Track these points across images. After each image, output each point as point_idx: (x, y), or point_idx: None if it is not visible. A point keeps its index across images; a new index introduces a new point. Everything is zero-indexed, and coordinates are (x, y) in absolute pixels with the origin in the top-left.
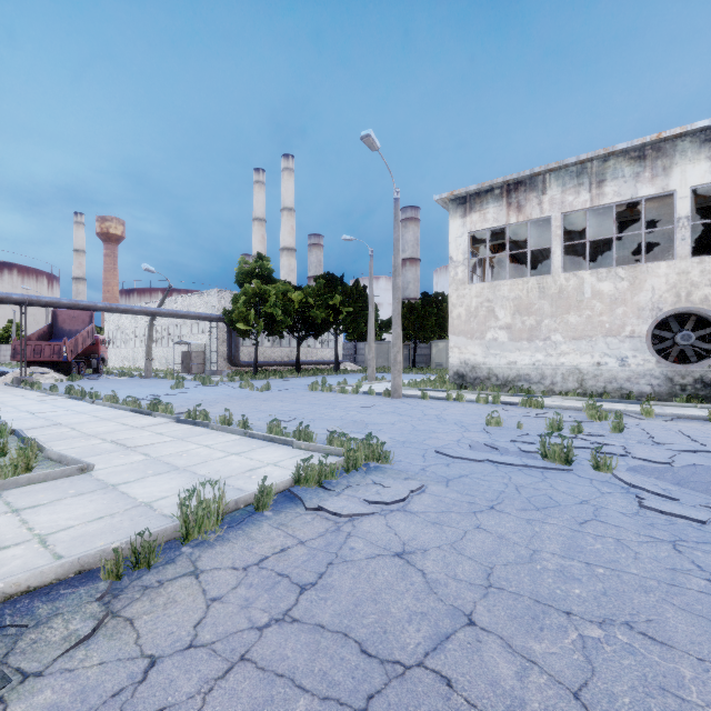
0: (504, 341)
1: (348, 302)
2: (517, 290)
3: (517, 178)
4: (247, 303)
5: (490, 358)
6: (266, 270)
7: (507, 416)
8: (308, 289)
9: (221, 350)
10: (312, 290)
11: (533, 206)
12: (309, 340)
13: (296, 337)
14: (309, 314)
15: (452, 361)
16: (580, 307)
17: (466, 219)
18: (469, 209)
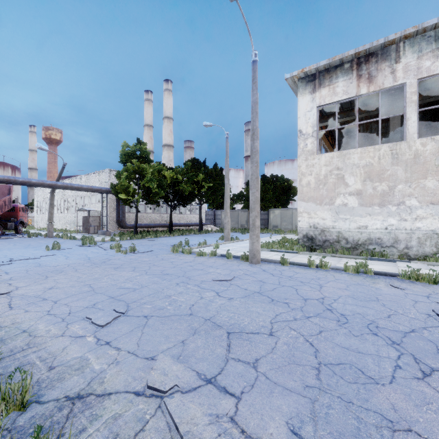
0: (354, 206)
1: (209, 180)
2: (367, 157)
3: (369, 48)
4: (128, 178)
5: (339, 222)
6: (144, 152)
7: (435, 310)
8: (178, 168)
9: (112, 215)
10: (181, 170)
11: (386, 75)
12: (182, 209)
13: (169, 205)
14: (179, 188)
15: (302, 225)
16: (438, 171)
17: (315, 94)
18: (318, 85)
